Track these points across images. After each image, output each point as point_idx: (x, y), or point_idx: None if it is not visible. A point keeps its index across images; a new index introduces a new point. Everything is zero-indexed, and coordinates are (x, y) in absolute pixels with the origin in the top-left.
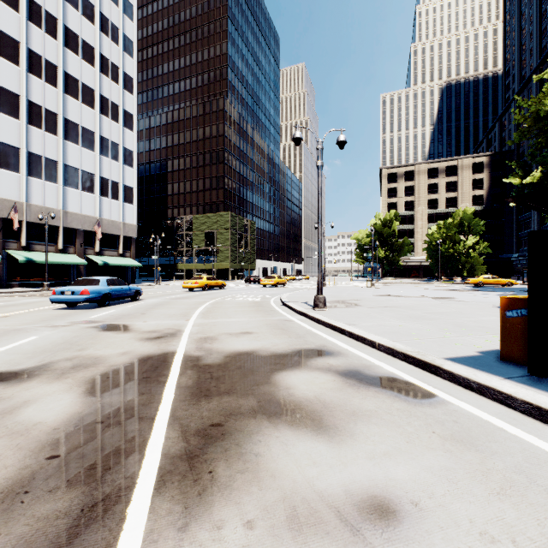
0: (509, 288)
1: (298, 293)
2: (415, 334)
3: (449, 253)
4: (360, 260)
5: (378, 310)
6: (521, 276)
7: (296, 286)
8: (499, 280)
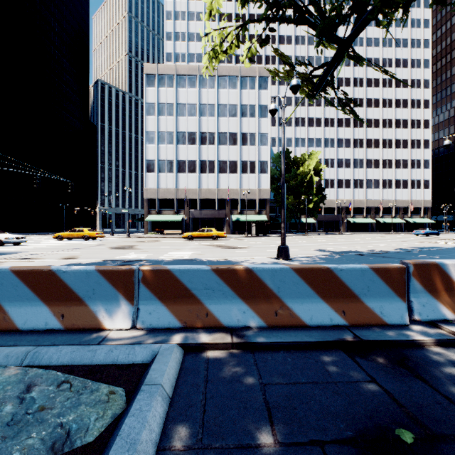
0: None
1: None
2: None
3: None
4: None
5: None
6: None
7: None
8: None
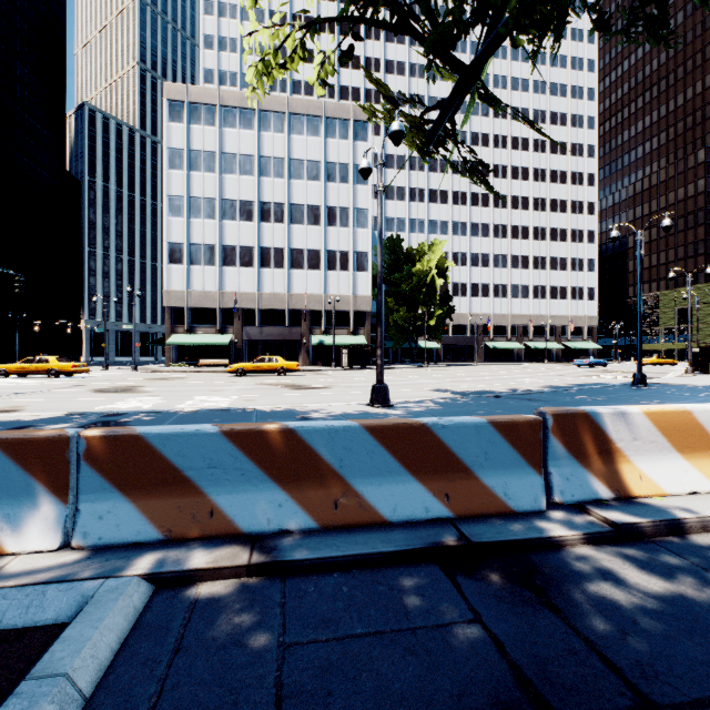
0: None
1: None
2: None
3: None
4: None
5: None
6: None
7: None
8: None
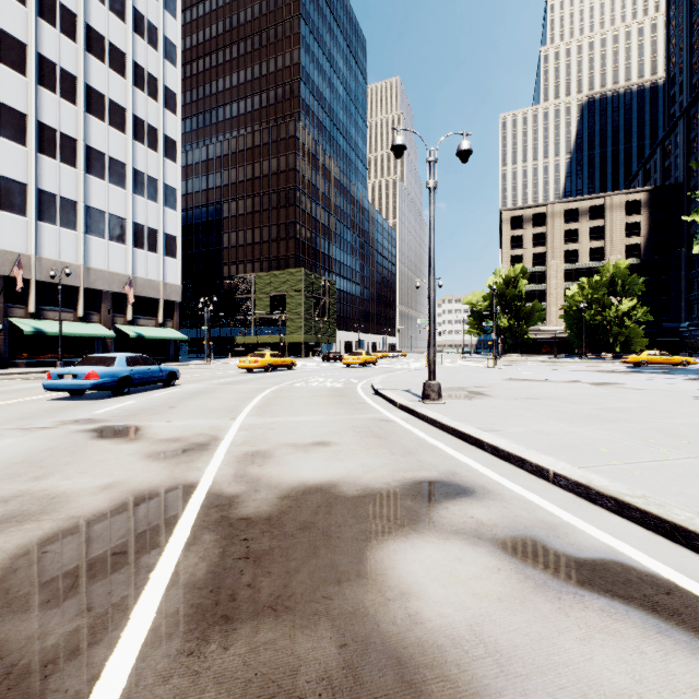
0: (690, 370)
1: (395, 375)
2: (609, 451)
3: (597, 321)
4: (474, 331)
5: (521, 404)
6: (694, 353)
7: (391, 365)
8: (670, 358)
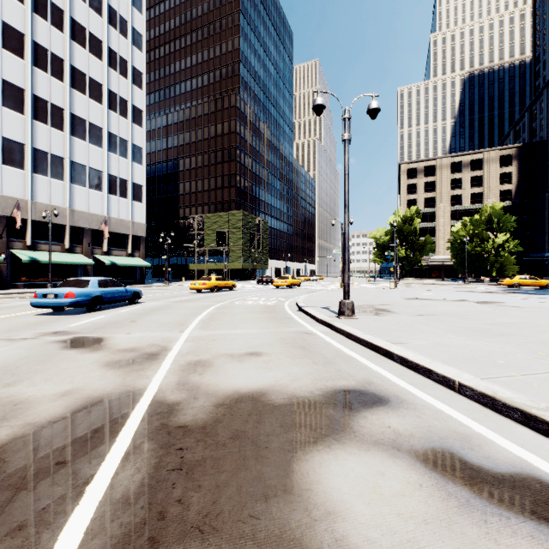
0: None
1: (315, 295)
2: (505, 363)
3: (477, 251)
4: (378, 260)
5: (421, 319)
6: None
7: (311, 287)
8: (538, 281)
